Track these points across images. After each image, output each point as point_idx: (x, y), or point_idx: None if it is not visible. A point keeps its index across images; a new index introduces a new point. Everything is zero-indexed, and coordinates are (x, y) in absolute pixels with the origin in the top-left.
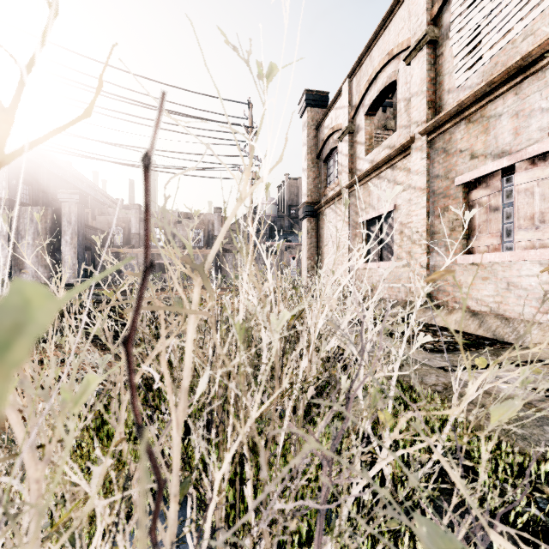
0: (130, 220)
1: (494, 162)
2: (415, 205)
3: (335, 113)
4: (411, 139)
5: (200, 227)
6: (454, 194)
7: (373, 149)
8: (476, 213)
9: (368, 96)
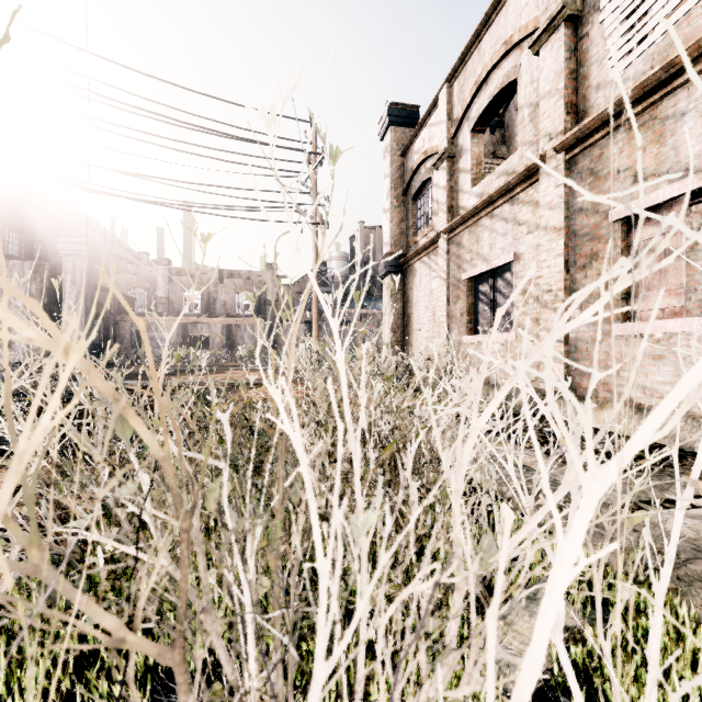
0: (157, 280)
1: (674, 184)
2: (547, 252)
3: (429, 132)
4: (541, 158)
5: (248, 289)
6: (607, 234)
7: (482, 179)
8: (642, 261)
9: (475, 105)
